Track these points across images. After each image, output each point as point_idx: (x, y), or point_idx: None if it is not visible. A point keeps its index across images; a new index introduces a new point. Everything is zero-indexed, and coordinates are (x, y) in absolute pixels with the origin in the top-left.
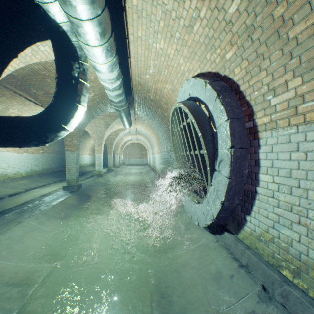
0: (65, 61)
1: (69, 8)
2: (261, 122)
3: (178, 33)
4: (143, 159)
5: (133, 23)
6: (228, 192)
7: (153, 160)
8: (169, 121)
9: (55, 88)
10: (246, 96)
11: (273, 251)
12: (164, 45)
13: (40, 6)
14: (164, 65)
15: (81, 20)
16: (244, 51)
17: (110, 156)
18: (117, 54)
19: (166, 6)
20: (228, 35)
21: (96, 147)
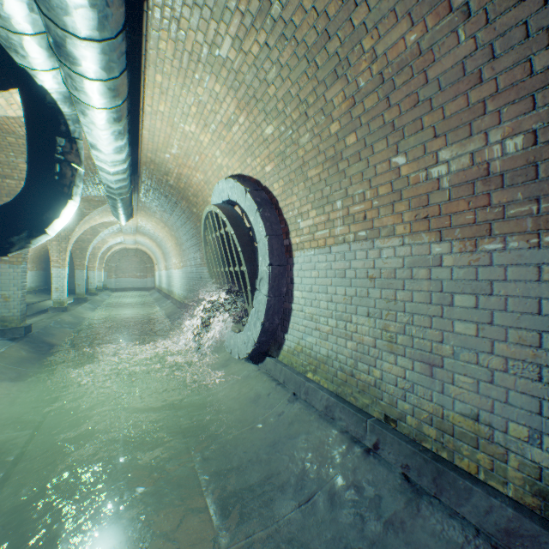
0: (50, 136)
1: (82, 96)
2: (294, 242)
3: (215, 126)
4: (146, 279)
5: (154, 96)
6: (268, 311)
7: (168, 280)
8: (199, 220)
9: (30, 172)
10: (283, 214)
11: (302, 360)
12: (196, 130)
13: (25, 69)
14: (195, 150)
15: (95, 108)
16: (280, 171)
17: (80, 274)
18: (130, 135)
19: (200, 97)
20: (267, 150)
21: (54, 257)
